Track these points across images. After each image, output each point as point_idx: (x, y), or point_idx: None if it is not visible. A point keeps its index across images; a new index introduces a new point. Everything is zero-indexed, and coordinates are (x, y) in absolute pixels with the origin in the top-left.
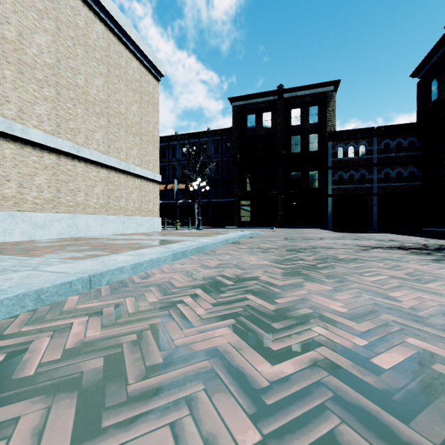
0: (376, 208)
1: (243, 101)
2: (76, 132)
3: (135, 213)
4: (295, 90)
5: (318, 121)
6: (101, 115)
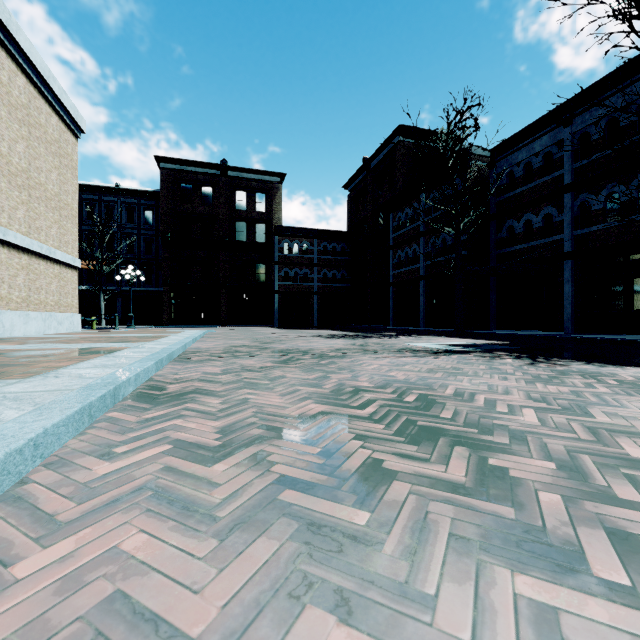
0: (317, 306)
1: (176, 165)
2: (0, 211)
3: (55, 309)
4: (241, 171)
5: (265, 211)
6: (22, 188)
